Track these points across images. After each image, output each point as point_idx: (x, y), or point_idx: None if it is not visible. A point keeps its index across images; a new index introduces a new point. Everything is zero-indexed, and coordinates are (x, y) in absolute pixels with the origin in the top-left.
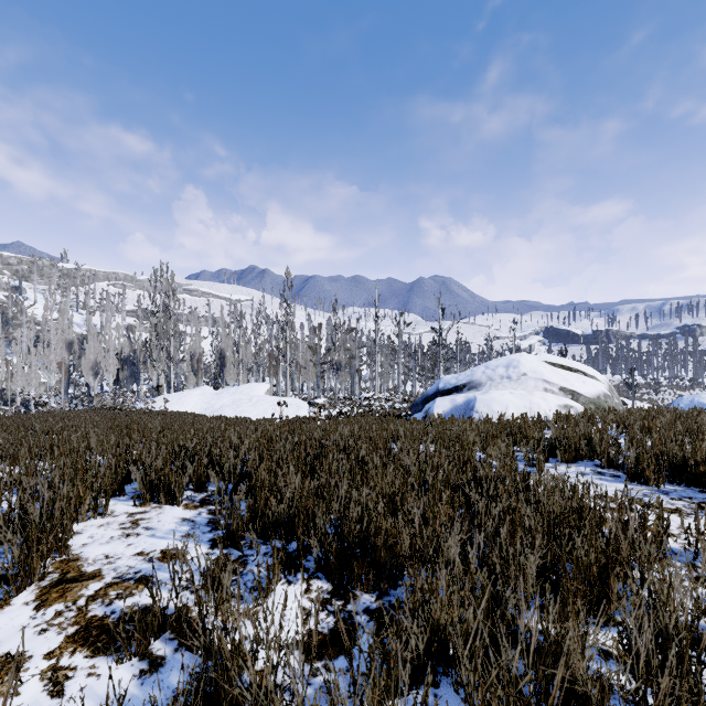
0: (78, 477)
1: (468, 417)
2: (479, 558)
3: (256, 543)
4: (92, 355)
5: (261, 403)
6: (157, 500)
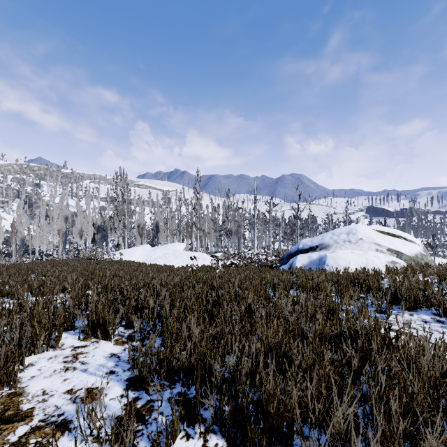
0: (35, 319)
1: (321, 269)
2: (364, 421)
3: (160, 394)
4: (79, 225)
5: (181, 256)
6: (96, 335)
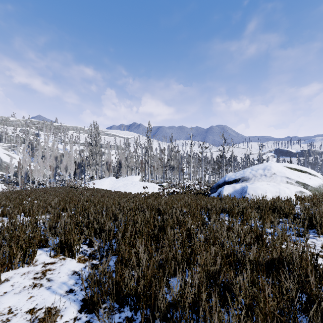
0: (12, 241)
1: (243, 196)
2: None
3: None
4: (65, 162)
5: (137, 185)
6: (63, 253)
